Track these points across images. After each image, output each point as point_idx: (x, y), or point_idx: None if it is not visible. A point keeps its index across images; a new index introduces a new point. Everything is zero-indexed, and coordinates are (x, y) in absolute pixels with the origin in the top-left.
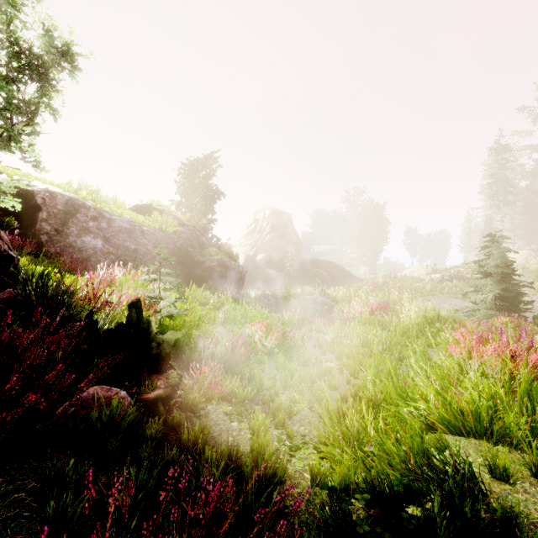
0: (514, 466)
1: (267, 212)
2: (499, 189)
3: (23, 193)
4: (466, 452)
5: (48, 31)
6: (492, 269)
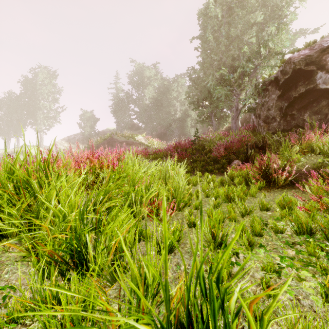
0: None
1: None
2: None
3: None
4: None
5: None
6: None
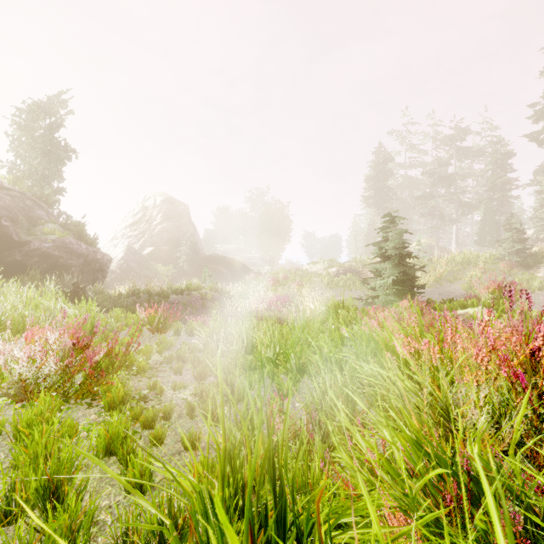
0: None
1: (159, 199)
2: (380, 195)
3: None
4: None
5: None
6: (390, 251)
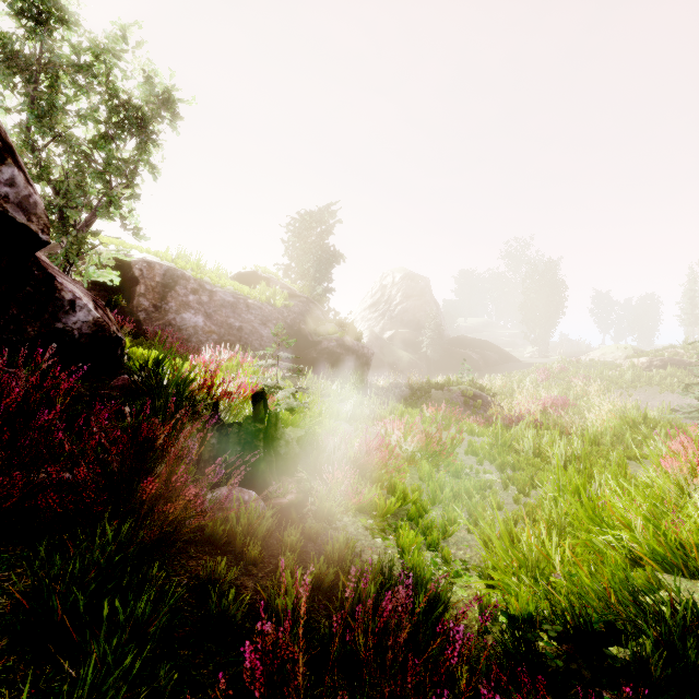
0: None
1: (397, 276)
2: None
3: (120, 264)
4: (688, 596)
5: (149, 78)
6: None
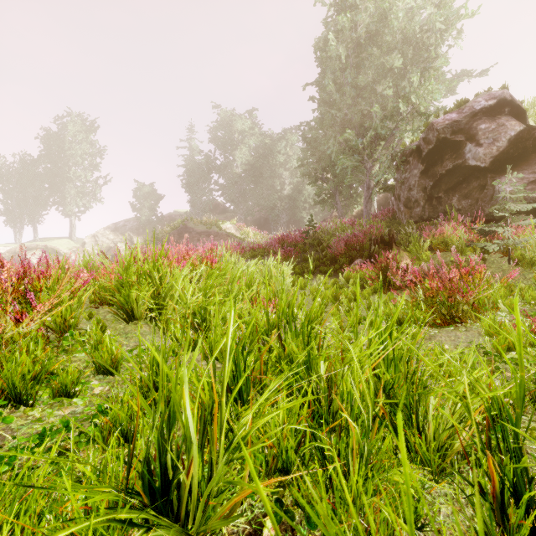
0: None
1: None
2: None
3: None
4: None
5: None
6: None
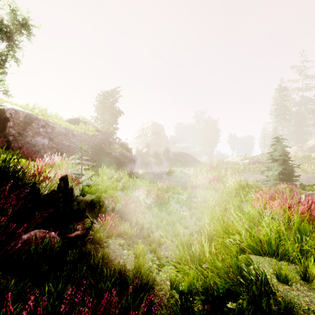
0: (291, 273)
1: (149, 124)
2: (281, 112)
3: None
4: (263, 266)
5: (13, 10)
6: (277, 157)
